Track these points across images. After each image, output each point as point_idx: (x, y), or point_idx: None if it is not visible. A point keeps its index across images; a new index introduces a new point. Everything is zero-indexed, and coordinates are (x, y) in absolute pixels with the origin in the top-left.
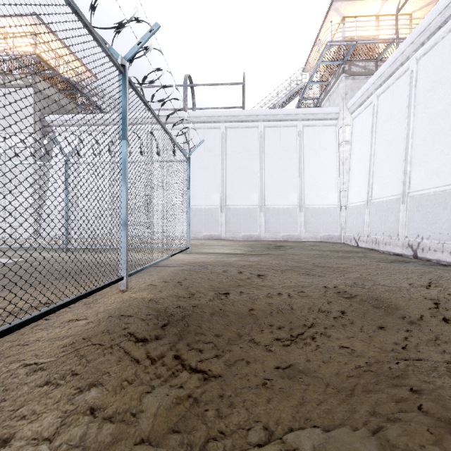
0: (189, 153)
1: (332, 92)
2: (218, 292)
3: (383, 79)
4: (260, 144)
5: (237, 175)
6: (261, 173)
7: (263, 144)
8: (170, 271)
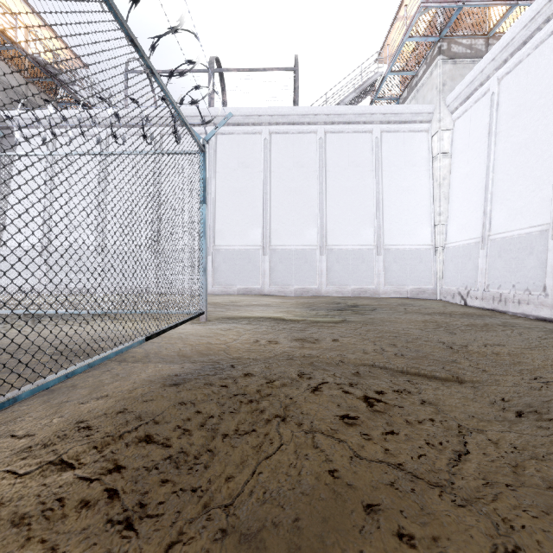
0: (204, 138)
1: (421, 86)
2: (250, 551)
3: (511, 50)
4: (319, 157)
5: (286, 201)
6: (322, 198)
7: (325, 156)
8: (130, 386)
